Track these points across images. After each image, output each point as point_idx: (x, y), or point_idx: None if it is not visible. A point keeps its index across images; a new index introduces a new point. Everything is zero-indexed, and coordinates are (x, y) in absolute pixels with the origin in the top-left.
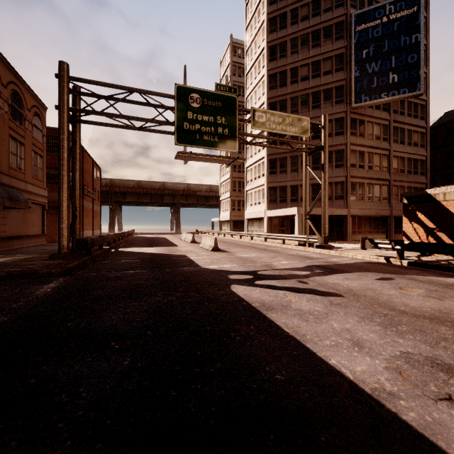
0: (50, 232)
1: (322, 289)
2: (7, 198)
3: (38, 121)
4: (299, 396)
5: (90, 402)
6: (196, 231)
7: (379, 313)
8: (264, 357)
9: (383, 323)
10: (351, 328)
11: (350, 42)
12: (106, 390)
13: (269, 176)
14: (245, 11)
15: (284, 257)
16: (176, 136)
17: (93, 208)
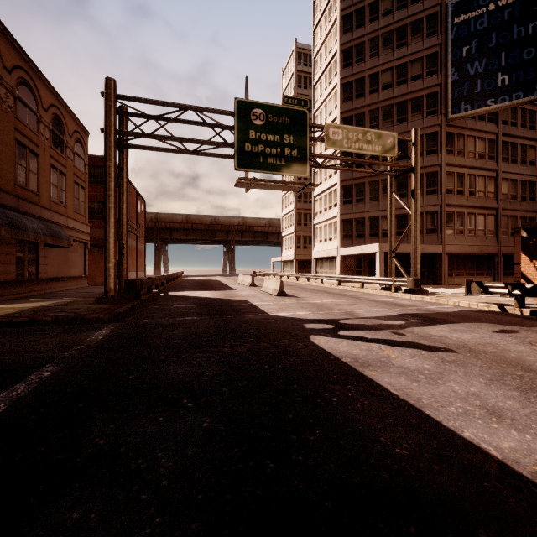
0: (92, 273)
1: (426, 342)
2: (49, 235)
3: (80, 148)
4: (434, 477)
5: (173, 471)
6: (254, 273)
7: (511, 374)
8: (375, 425)
9: (521, 388)
10: (479, 393)
11: (445, 38)
12: (189, 457)
13: (342, 206)
14: (313, 10)
15: (367, 304)
16: (237, 160)
17: (137, 247)
